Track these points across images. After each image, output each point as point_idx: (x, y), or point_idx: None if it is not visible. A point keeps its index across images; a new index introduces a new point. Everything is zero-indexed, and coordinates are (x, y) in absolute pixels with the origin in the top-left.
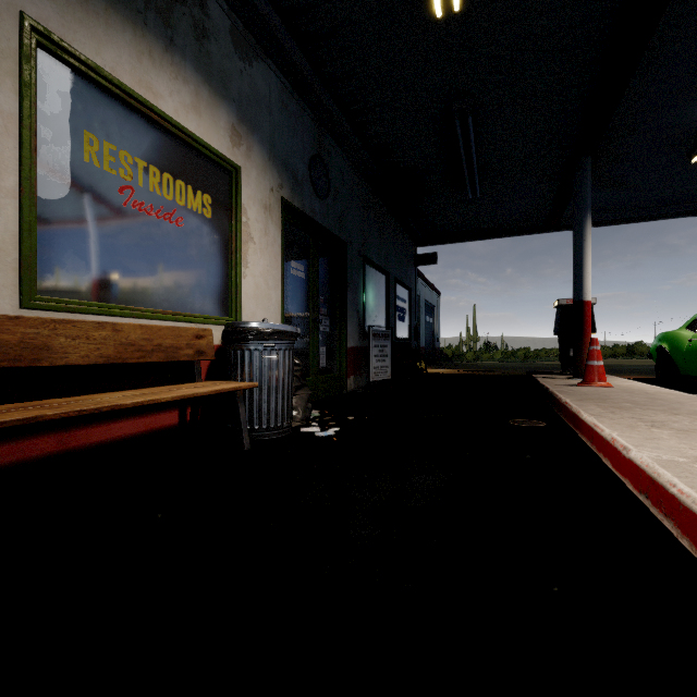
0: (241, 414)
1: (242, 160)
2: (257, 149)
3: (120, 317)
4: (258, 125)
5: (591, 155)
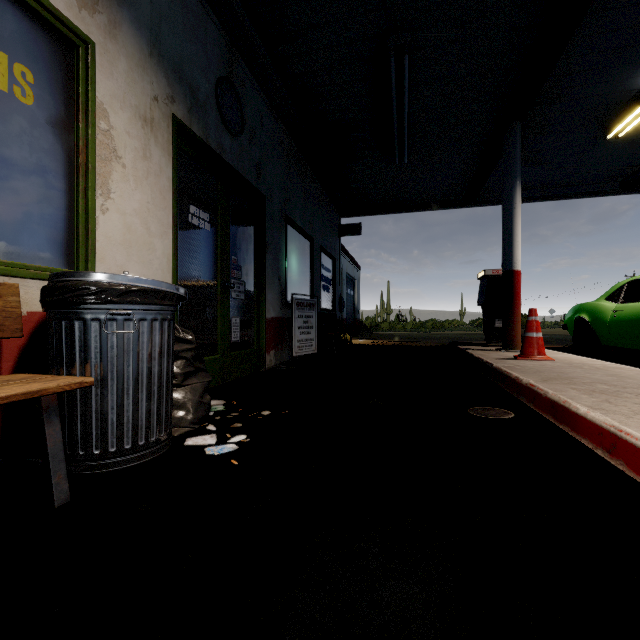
0: (48, 439)
1: (99, 35)
2: (129, 31)
3: None
4: None
5: (521, 120)
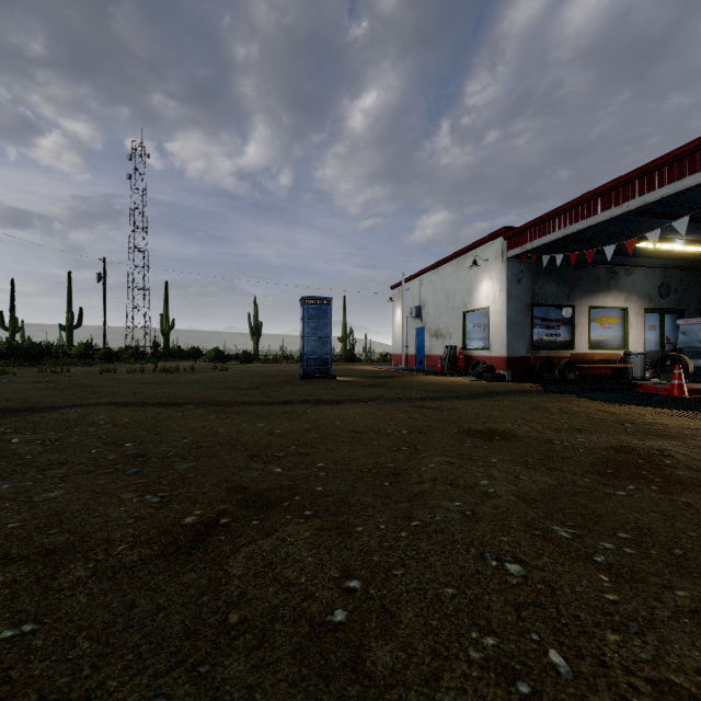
0: (629, 372)
1: (628, 305)
2: (633, 298)
3: (600, 351)
4: (634, 291)
5: None
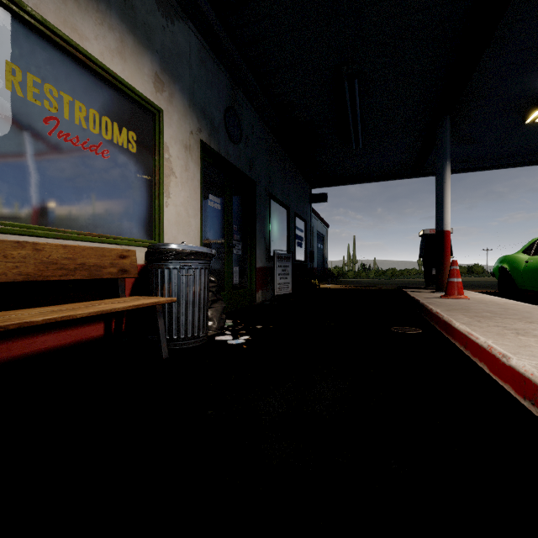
0: (160, 326)
1: (164, 104)
2: (178, 96)
3: (44, 238)
4: (179, 76)
5: (450, 114)
